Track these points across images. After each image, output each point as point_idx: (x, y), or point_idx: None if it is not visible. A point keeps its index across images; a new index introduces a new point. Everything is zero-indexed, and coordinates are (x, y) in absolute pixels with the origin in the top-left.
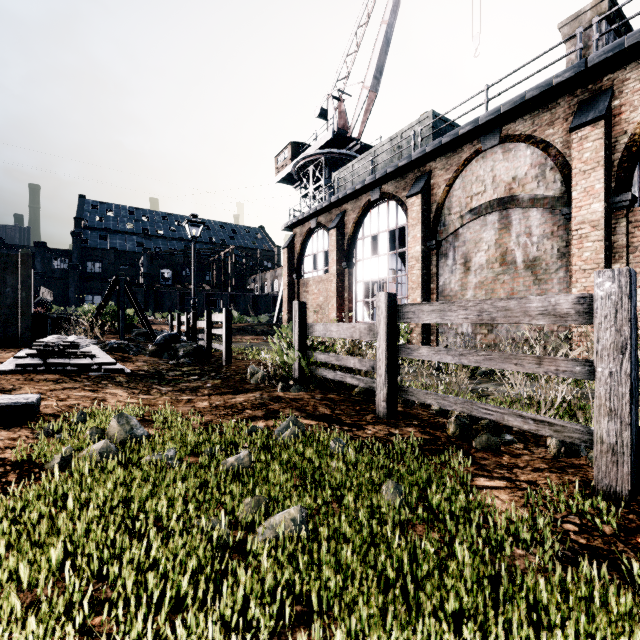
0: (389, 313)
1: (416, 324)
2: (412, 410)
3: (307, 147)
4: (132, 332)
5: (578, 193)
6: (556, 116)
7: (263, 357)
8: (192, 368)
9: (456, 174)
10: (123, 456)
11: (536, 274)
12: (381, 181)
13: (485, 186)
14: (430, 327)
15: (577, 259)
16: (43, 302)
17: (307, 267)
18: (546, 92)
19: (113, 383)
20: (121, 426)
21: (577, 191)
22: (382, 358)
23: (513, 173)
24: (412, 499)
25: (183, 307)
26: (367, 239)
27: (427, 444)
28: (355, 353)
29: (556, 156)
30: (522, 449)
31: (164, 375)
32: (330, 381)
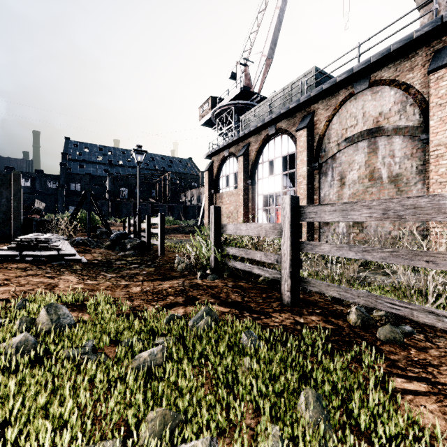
0: (293, 213)
1: (303, 225)
2: (310, 297)
3: (222, 100)
4: (97, 231)
5: (435, 122)
6: (415, 63)
7: (188, 250)
8: (135, 258)
9: (334, 112)
10: (39, 350)
11: (398, 187)
12: (276, 120)
13: (357, 120)
14: (314, 228)
15: (434, 174)
16: (38, 210)
17: (222, 185)
18: (408, 44)
19: (69, 270)
20: (49, 316)
21: (434, 120)
22: (286, 253)
23: (379, 109)
24: (337, 415)
25: (135, 214)
26: (266, 163)
27: (332, 334)
28: (260, 248)
29: (415, 94)
30: (424, 341)
31: (112, 264)
32: (240, 271)
